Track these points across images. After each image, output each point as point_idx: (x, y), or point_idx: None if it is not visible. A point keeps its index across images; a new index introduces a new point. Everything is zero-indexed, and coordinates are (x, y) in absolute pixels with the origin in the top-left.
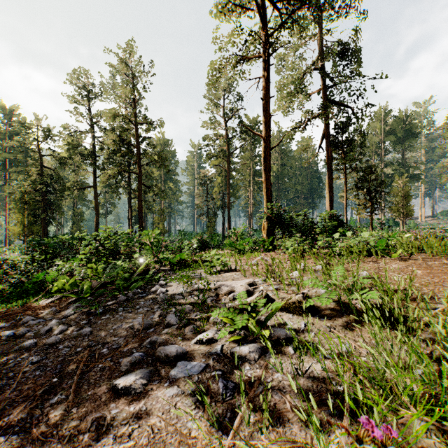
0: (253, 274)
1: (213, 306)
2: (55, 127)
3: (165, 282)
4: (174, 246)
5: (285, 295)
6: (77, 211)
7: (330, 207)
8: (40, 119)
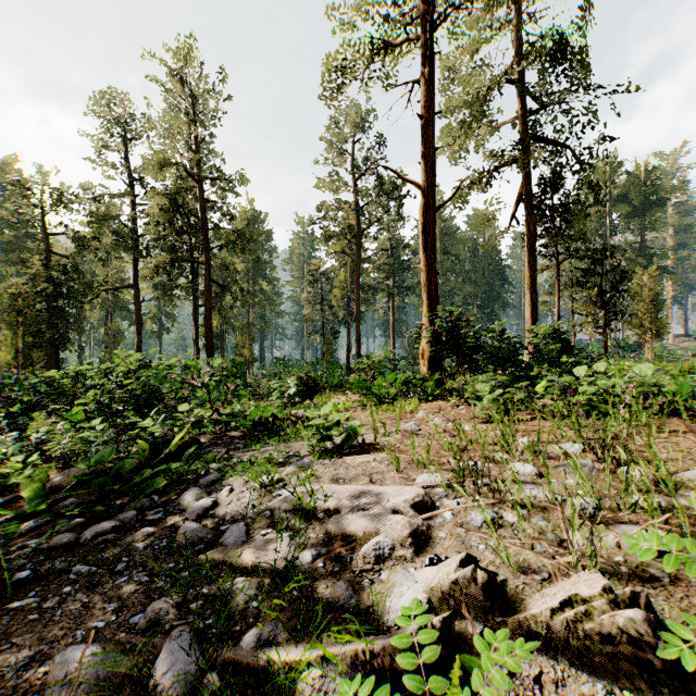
0: (417, 464)
1: (318, 589)
2: (70, 187)
3: (218, 477)
4: (263, 387)
5: (527, 553)
6: (111, 326)
7: (531, 319)
8: (43, 173)
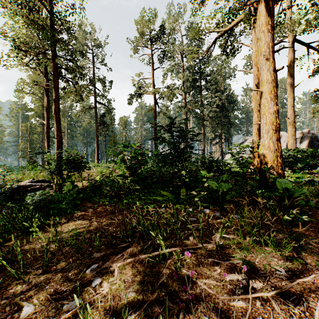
0: None
1: None
2: None
3: None
4: None
5: None
6: None
7: (96, 152)
8: None
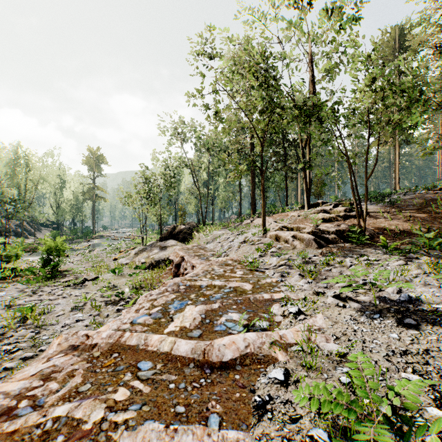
0: None
1: None
2: None
3: None
4: None
5: None
6: None
7: None
8: None
